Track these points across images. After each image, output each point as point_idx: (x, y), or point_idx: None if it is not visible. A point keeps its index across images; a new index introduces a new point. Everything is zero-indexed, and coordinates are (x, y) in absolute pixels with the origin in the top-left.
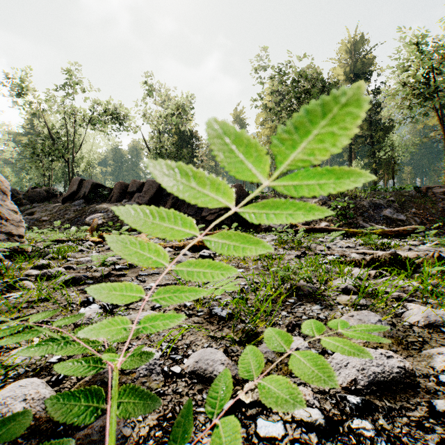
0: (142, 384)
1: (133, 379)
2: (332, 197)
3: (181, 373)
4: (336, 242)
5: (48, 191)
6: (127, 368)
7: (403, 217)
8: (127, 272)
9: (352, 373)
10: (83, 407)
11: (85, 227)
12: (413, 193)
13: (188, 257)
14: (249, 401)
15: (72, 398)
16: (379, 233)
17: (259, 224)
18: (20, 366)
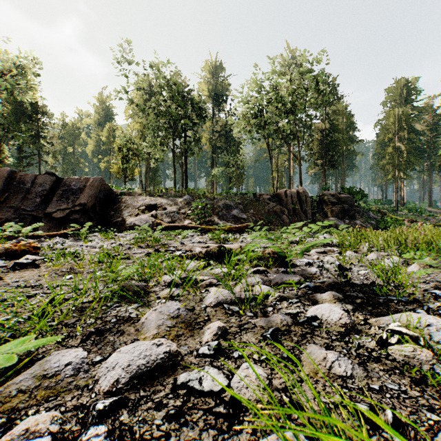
0: None
1: None
2: (196, 198)
3: None
4: (193, 238)
5: None
6: None
7: (245, 216)
8: None
9: (117, 373)
10: None
11: None
12: (252, 198)
13: None
14: None
15: None
16: (227, 229)
17: (123, 222)
18: None
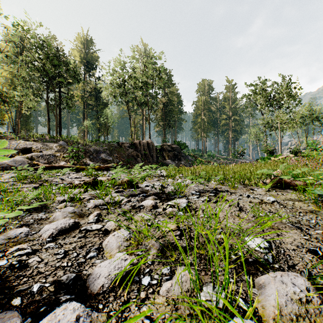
0: None
1: None
2: (70, 143)
3: None
4: (70, 175)
5: None
6: None
7: (111, 158)
8: None
9: (51, 231)
10: None
11: None
12: (116, 145)
13: None
14: None
15: None
16: (97, 168)
17: None
18: None
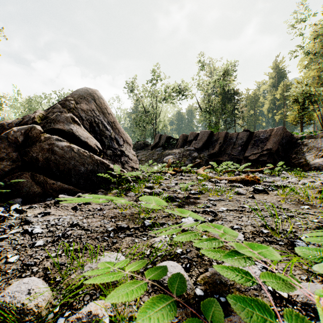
0: (255, 296)
1: (245, 289)
2: None
3: (288, 298)
4: None
5: (144, 143)
6: (278, 289)
7: None
8: (199, 197)
9: None
10: (260, 317)
11: (164, 164)
12: None
13: (242, 189)
14: None
15: (246, 304)
16: None
17: (305, 163)
18: (161, 249)
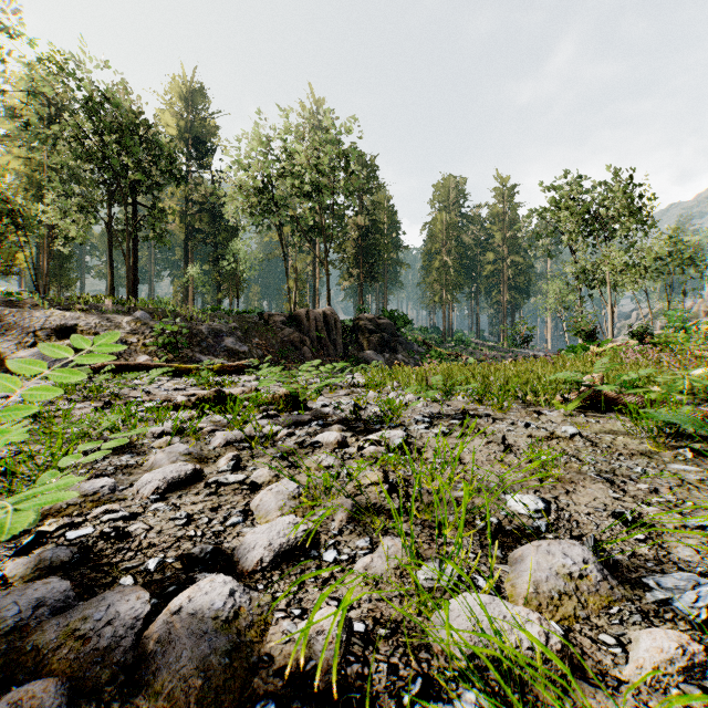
0: None
1: None
2: (158, 316)
3: None
4: (161, 384)
5: None
6: None
7: (246, 348)
8: None
9: (156, 483)
10: None
11: None
12: (257, 320)
13: None
14: (56, 528)
15: None
16: (218, 369)
17: None
18: None
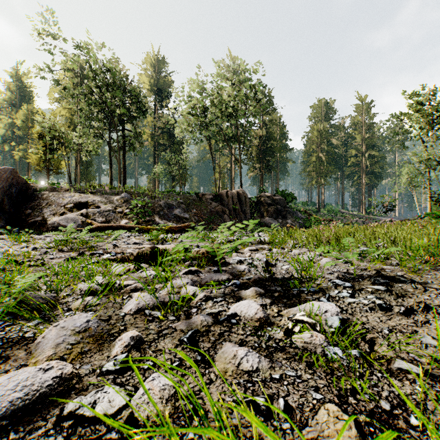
0: None
1: None
2: (135, 196)
3: None
4: (129, 239)
5: None
6: None
7: (188, 216)
8: None
9: None
10: None
11: None
12: (195, 198)
13: None
14: None
15: None
16: (167, 229)
17: (44, 222)
18: None
